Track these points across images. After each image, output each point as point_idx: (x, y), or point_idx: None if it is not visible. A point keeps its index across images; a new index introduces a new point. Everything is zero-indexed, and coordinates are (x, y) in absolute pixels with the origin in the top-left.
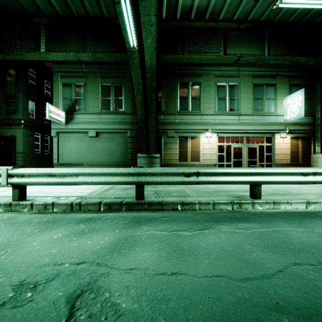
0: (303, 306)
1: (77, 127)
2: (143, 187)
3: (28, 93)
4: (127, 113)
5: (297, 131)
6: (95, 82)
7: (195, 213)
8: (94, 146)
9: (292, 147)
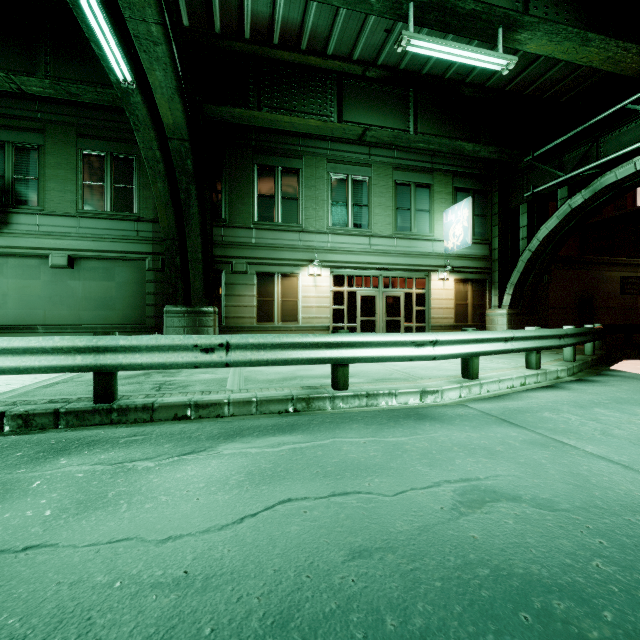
0: (224, 572)
1: (20, 243)
2: (110, 377)
3: None
4: (143, 219)
5: (464, 268)
6: (66, 146)
7: (208, 423)
8: (64, 287)
9: (457, 297)
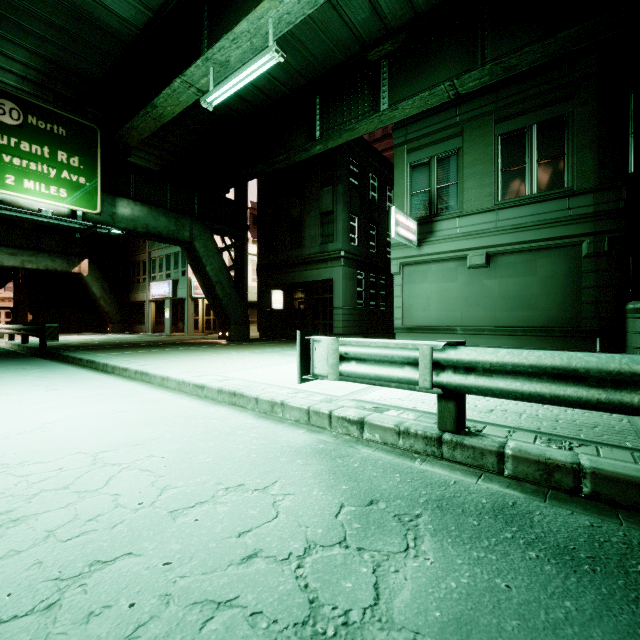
0: None
1: (442, 248)
2: None
3: (349, 202)
4: (579, 191)
5: None
6: (483, 139)
7: None
8: (480, 287)
9: None
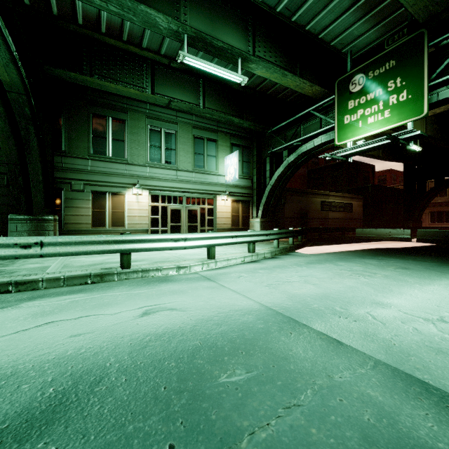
0: None
1: None
2: None
3: None
4: None
5: (237, 193)
6: None
7: (21, 293)
8: None
9: (233, 211)
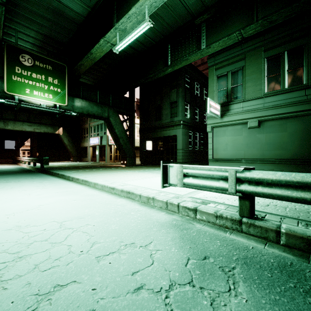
0: None
1: (234, 118)
2: None
3: (184, 96)
4: None
5: None
6: (256, 60)
7: None
8: (254, 138)
9: None
